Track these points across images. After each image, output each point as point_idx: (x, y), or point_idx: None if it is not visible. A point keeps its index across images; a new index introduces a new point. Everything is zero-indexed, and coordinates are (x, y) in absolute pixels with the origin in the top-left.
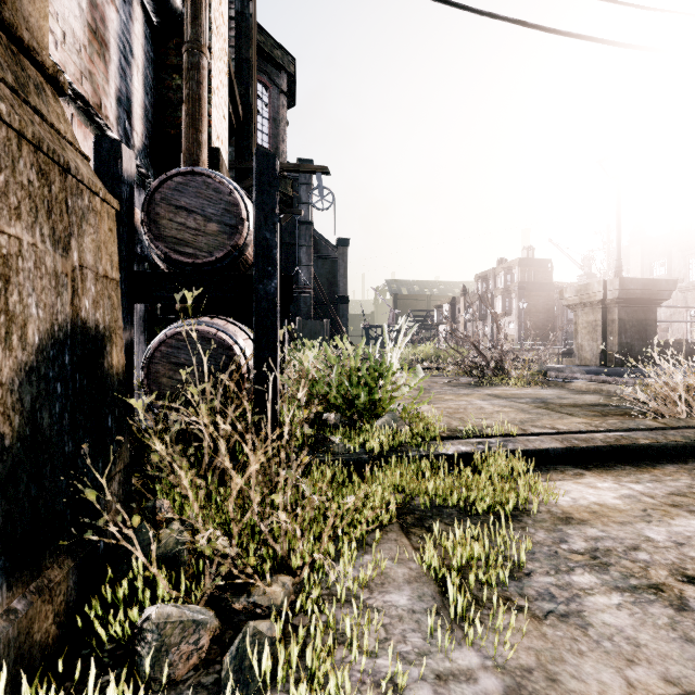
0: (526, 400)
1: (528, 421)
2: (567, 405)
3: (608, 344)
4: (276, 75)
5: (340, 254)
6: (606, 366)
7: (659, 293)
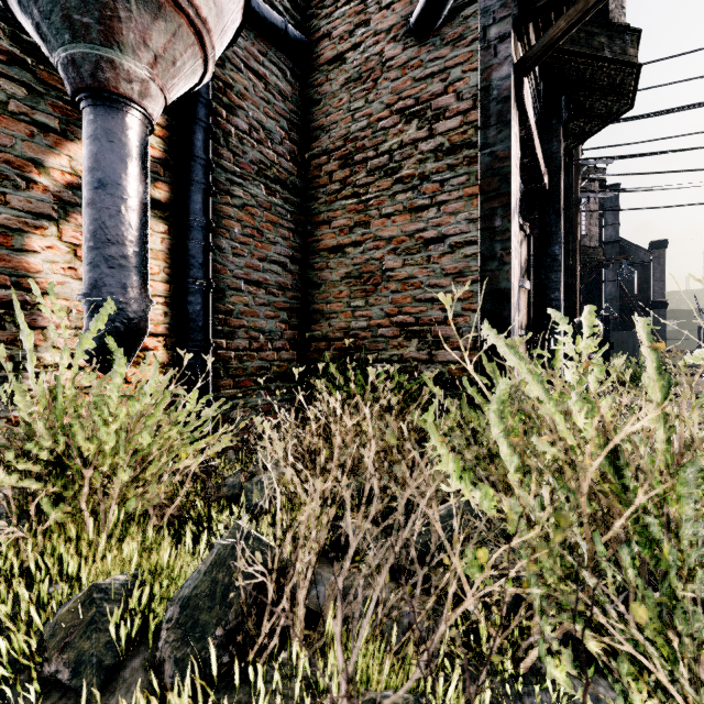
0: None
1: None
2: None
3: None
4: (590, 186)
5: (654, 258)
6: None
7: None
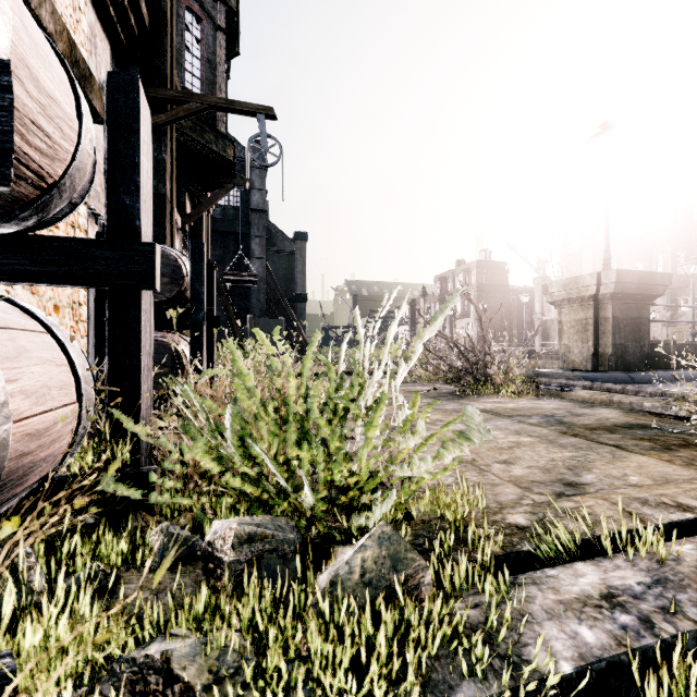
0: (536, 419)
1: (578, 467)
2: (596, 428)
3: (600, 346)
4: (211, 5)
5: (298, 249)
6: (599, 370)
7: (654, 288)
